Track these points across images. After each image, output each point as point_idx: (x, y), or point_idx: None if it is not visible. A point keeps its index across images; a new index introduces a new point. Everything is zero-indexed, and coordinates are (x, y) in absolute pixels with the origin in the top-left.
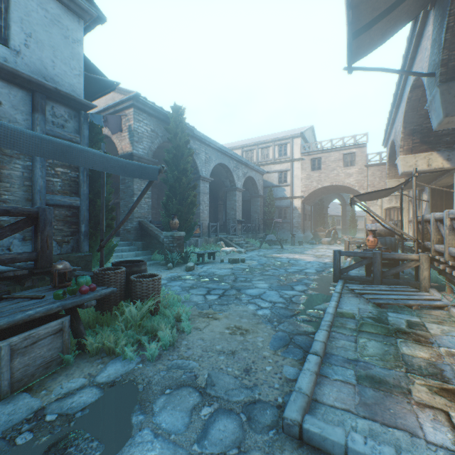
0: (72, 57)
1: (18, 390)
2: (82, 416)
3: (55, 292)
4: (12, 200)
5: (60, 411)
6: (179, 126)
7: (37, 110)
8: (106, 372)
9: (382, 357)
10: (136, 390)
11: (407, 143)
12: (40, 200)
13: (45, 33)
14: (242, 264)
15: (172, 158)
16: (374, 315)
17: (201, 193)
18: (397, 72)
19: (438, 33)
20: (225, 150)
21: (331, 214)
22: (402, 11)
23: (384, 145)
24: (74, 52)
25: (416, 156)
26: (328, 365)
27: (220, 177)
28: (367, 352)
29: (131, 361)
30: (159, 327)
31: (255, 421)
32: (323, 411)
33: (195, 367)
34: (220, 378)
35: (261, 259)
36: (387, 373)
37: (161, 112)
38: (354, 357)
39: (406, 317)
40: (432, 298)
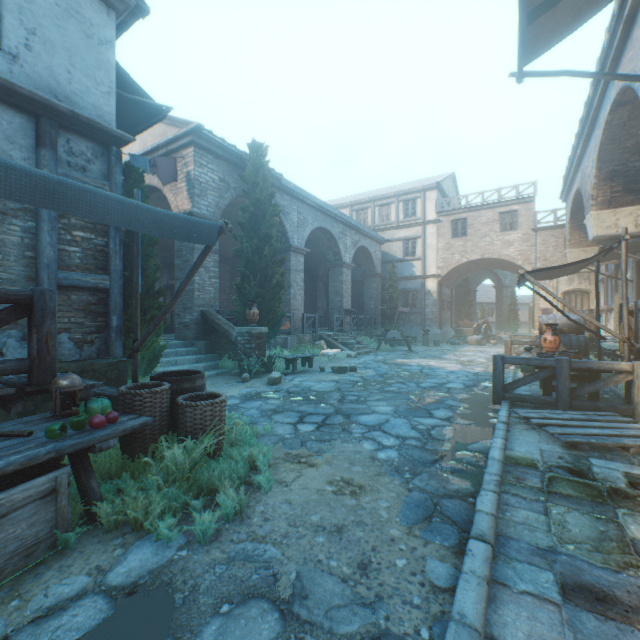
0: (98, 66)
1: None
2: None
3: (48, 427)
4: (6, 279)
5: None
6: (260, 173)
7: (44, 144)
8: (126, 564)
9: (597, 545)
10: (171, 605)
11: (603, 192)
12: (49, 280)
13: (57, 30)
14: (352, 374)
15: (249, 220)
16: (568, 462)
17: (292, 271)
18: (597, 77)
19: None
20: (326, 208)
21: (480, 301)
22: None
23: (564, 198)
24: (101, 59)
25: (617, 212)
26: (504, 559)
27: (319, 247)
28: (569, 534)
29: (170, 544)
30: (219, 482)
31: None
32: None
33: (276, 558)
34: (316, 582)
35: (380, 367)
36: (613, 580)
37: (233, 153)
38: (548, 544)
39: (622, 467)
40: None
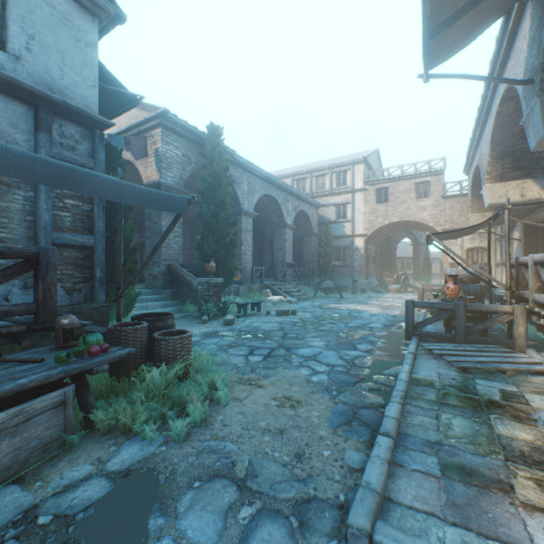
0: (84, 64)
1: (6, 481)
2: (85, 519)
3: (57, 354)
4: (10, 238)
5: (56, 511)
6: (216, 150)
7: (41, 129)
8: (120, 456)
9: (472, 439)
10: (157, 482)
11: (495, 168)
12: (46, 239)
13: (52, 35)
14: (293, 316)
15: (208, 189)
16: (458, 382)
17: (243, 231)
18: (486, 80)
19: (537, 30)
20: (271, 178)
21: (400, 256)
22: (492, 2)
23: (466, 172)
24: (87, 59)
25: (507, 185)
26: (403, 449)
27: (265, 211)
28: (452, 432)
29: (152, 442)
30: (188, 397)
31: (310, 527)
32: (400, 515)
33: (233, 451)
34: (264, 466)
35: (316, 311)
36: (480, 461)
37: (194, 133)
38: (436, 438)
39: (499, 385)
40: (531, 361)
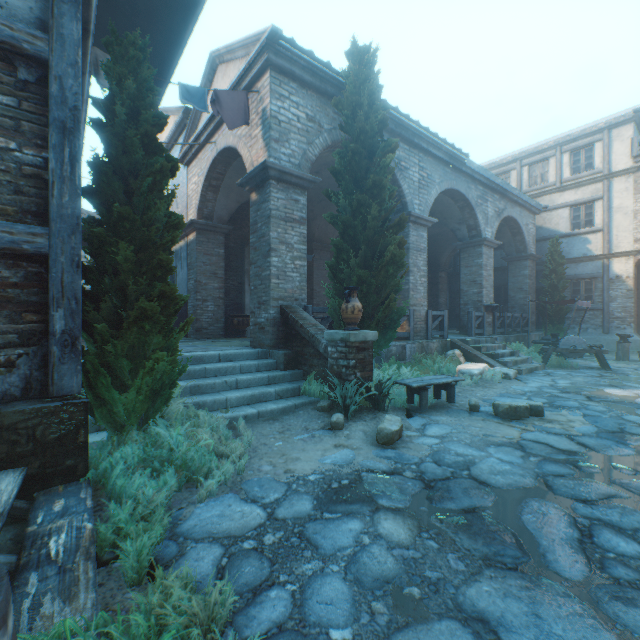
0: None
1: None
2: None
3: None
4: None
5: None
6: (363, 90)
7: None
8: None
9: None
10: None
11: None
12: None
13: None
14: (539, 423)
15: (347, 164)
16: None
17: (411, 250)
18: None
19: None
20: (459, 160)
21: None
22: None
23: None
24: None
25: None
26: None
27: (446, 222)
28: None
29: None
30: None
31: None
32: None
33: None
34: None
35: (589, 409)
36: None
37: (326, 77)
38: None
39: None
40: None
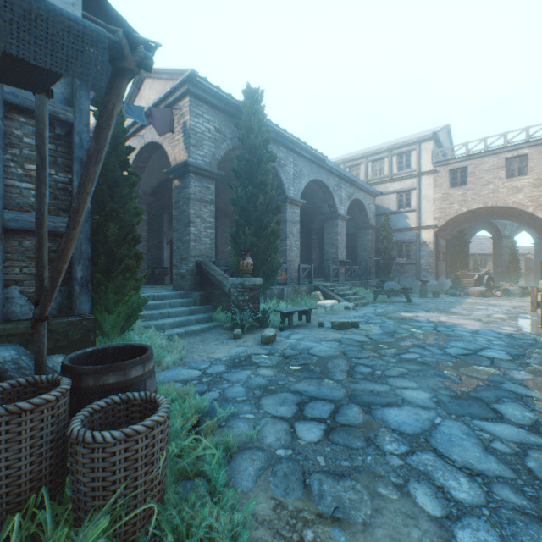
0: None
1: None
2: None
3: None
4: None
5: None
6: (254, 118)
7: None
8: None
9: None
10: None
11: None
12: None
13: None
14: (355, 331)
15: (244, 167)
16: None
17: (288, 222)
18: None
19: None
20: (322, 160)
21: (472, 252)
22: None
23: None
24: None
25: None
26: None
27: (314, 201)
28: None
29: None
30: None
31: None
32: None
33: None
34: None
35: (385, 323)
36: None
37: (229, 103)
38: None
39: None
40: None
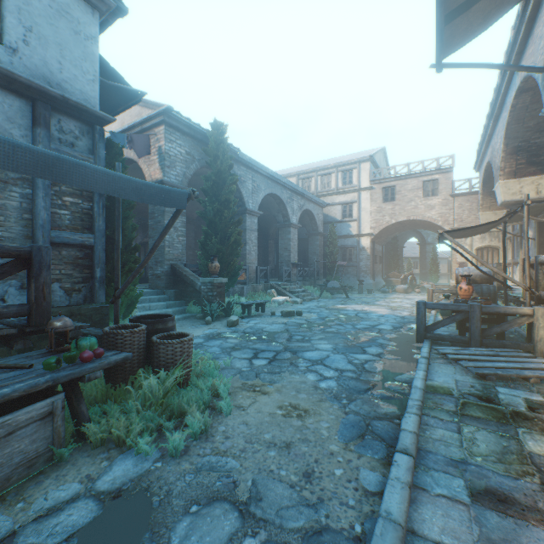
0: (84, 57)
1: None
2: None
3: (46, 360)
4: (7, 237)
5: (35, 541)
6: (220, 147)
7: (39, 124)
8: (111, 473)
9: (500, 457)
10: (149, 506)
11: (509, 164)
12: (43, 238)
13: (50, 27)
14: (298, 317)
15: (211, 187)
16: (478, 390)
17: (247, 230)
18: (504, 68)
19: None
20: (276, 177)
21: (407, 255)
22: None
23: (477, 169)
24: (87, 52)
25: (522, 181)
26: (424, 469)
27: (270, 210)
28: (477, 448)
29: (147, 457)
30: (188, 406)
31: None
32: None
33: (235, 469)
34: (269, 488)
35: (322, 312)
36: (513, 485)
37: (198, 130)
38: (460, 456)
39: (523, 394)
40: None
